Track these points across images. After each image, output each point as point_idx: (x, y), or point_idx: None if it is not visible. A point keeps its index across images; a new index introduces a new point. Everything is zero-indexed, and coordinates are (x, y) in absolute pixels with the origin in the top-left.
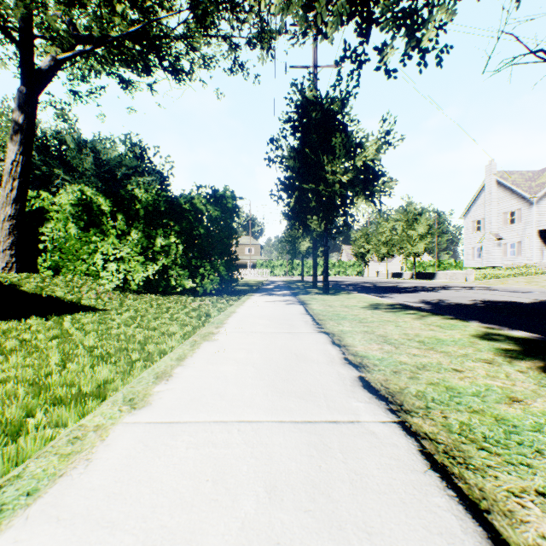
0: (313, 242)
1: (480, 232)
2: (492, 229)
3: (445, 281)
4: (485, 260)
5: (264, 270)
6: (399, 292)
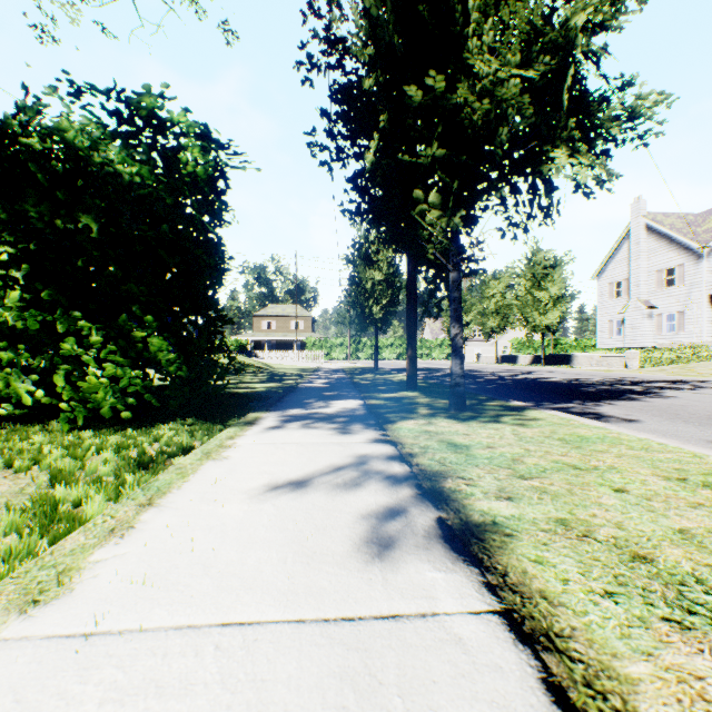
0: (408, 291)
1: (621, 298)
2: (640, 293)
3: (598, 369)
4: (630, 338)
5: (317, 352)
6: (590, 396)
